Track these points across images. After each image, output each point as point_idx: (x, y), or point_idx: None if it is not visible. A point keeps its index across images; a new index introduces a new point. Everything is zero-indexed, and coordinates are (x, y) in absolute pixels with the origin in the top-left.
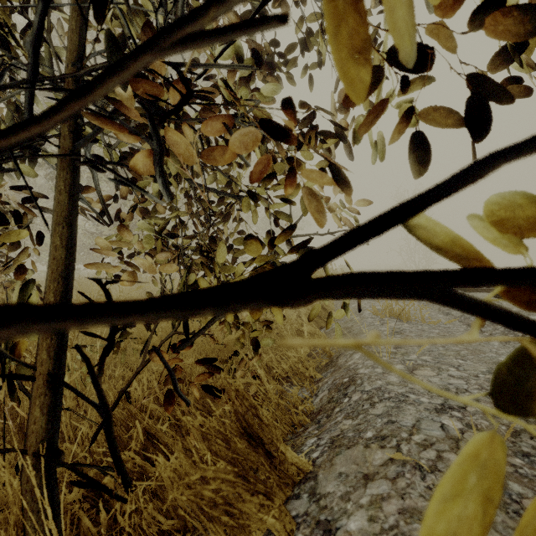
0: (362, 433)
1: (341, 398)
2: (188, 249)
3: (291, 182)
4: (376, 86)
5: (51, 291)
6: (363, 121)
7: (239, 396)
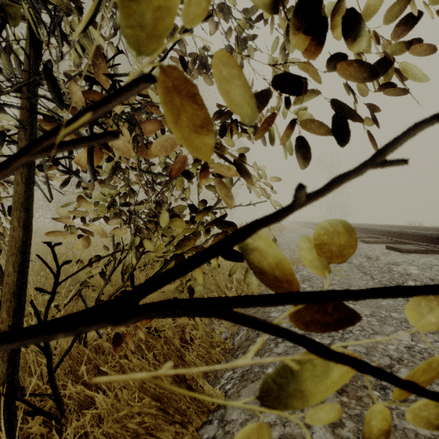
0: (265, 369)
1: (255, 337)
2: (139, 213)
3: (204, 176)
4: (268, 104)
5: (10, 264)
6: (260, 128)
7: (167, 342)
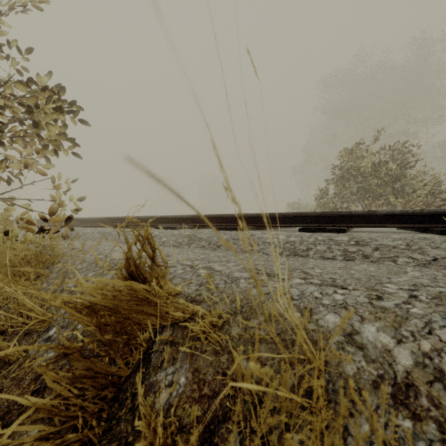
0: None
1: None
2: None
3: None
4: None
5: None
6: None
7: None
